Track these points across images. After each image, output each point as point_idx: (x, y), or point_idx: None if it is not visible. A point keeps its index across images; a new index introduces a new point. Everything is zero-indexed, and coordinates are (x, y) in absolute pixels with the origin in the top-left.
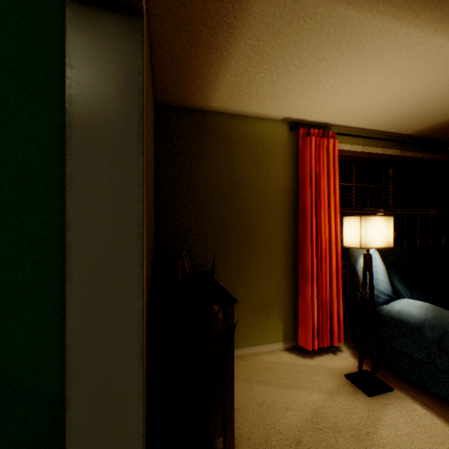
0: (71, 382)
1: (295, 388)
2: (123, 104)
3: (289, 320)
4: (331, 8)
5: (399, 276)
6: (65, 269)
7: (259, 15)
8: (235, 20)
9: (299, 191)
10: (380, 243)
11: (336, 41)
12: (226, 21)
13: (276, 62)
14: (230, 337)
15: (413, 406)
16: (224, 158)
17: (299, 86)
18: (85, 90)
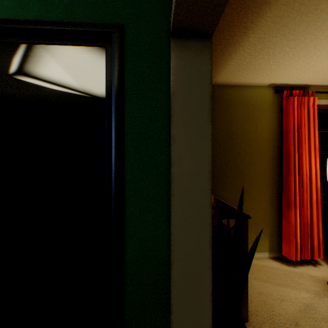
0: (173, 254)
1: (285, 286)
2: (200, 93)
3: (273, 236)
4: None
5: None
6: (169, 190)
7: (270, 18)
8: (251, 24)
9: (282, 139)
10: None
11: None
12: (244, 26)
13: (274, 46)
14: (257, 240)
15: None
16: (224, 117)
17: (289, 60)
18: (180, 87)
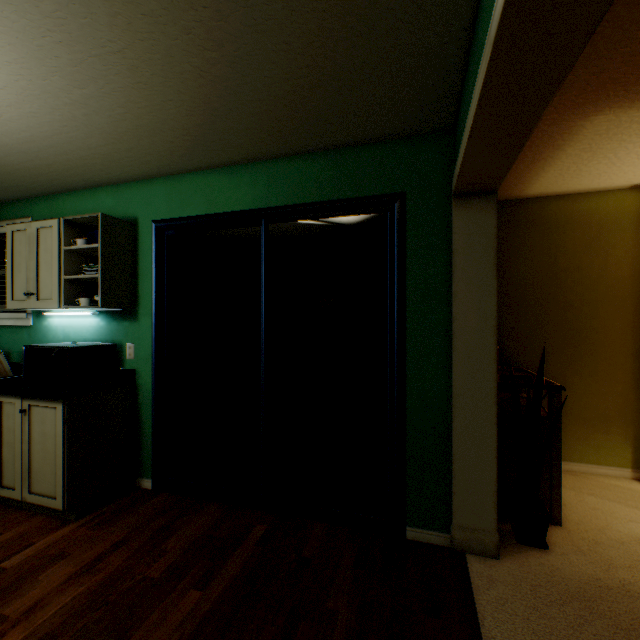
0: (454, 406)
1: None
2: (483, 249)
3: None
4: None
5: None
6: (450, 344)
7: (589, 133)
8: (562, 142)
9: None
10: None
11: None
12: (552, 144)
13: (612, 151)
14: (559, 407)
15: None
16: (542, 246)
17: None
18: (462, 245)
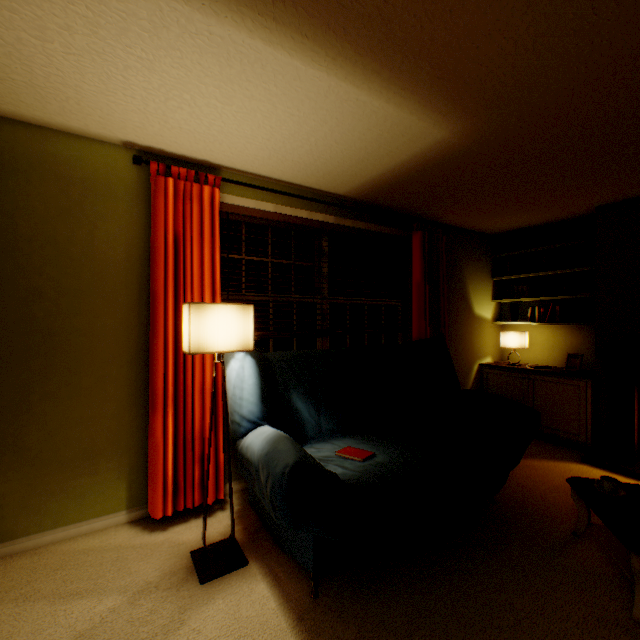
0: None
1: (80, 596)
2: None
3: (141, 473)
4: None
5: (305, 390)
6: None
7: None
8: None
9: (151, 264)
10: (230, 345)
11: None
12: None
13: None
14: None
15: (257, 586)
16: None
17: (85, 80)
18: None
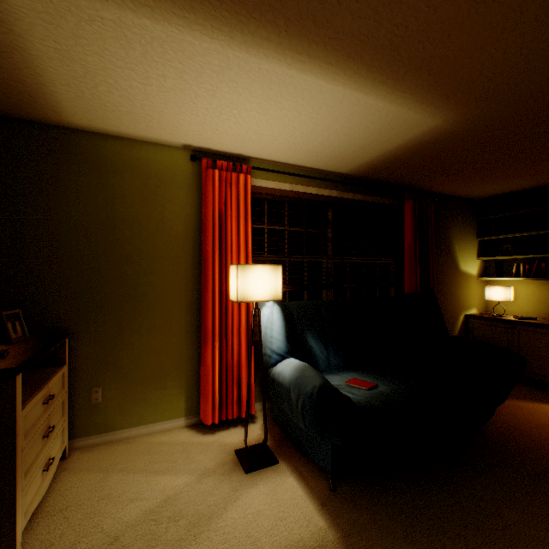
0: None
1: (163, 472)
2: None
3: (194, 390)
4: (118, 14)
5: (316, 332)
6: None
7: (28, 10)
8: (0, 12)
9: (202, 235)
10: (265, 296)
11: (161, 55)
12: None
13: (107, 73)
14: None
15: (287, 479)
16: (100, 190)
17: (166, 107)
18: None
